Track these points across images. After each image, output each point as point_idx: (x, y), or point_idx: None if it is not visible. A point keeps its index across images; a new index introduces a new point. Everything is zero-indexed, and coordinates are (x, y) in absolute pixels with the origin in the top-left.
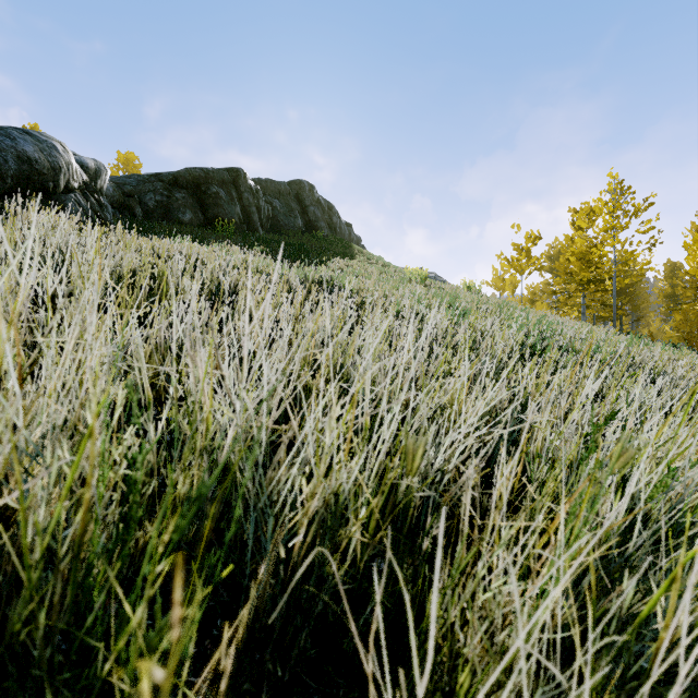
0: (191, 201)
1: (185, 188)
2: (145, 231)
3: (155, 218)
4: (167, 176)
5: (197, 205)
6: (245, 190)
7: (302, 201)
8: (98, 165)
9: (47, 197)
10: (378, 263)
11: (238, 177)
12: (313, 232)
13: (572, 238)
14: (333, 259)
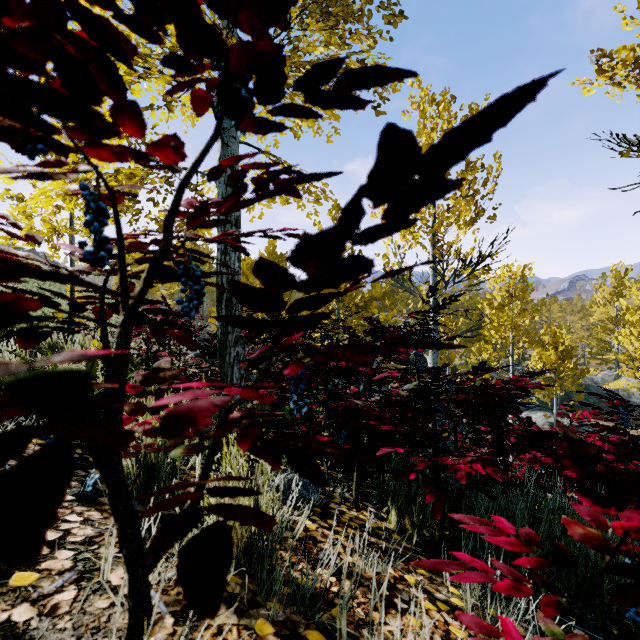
0: None
1: None
2: None
3: None
4: None
5: None
6: None
7: None
8: None
9: None
10: None
11: None
12: None
13: None
14: None
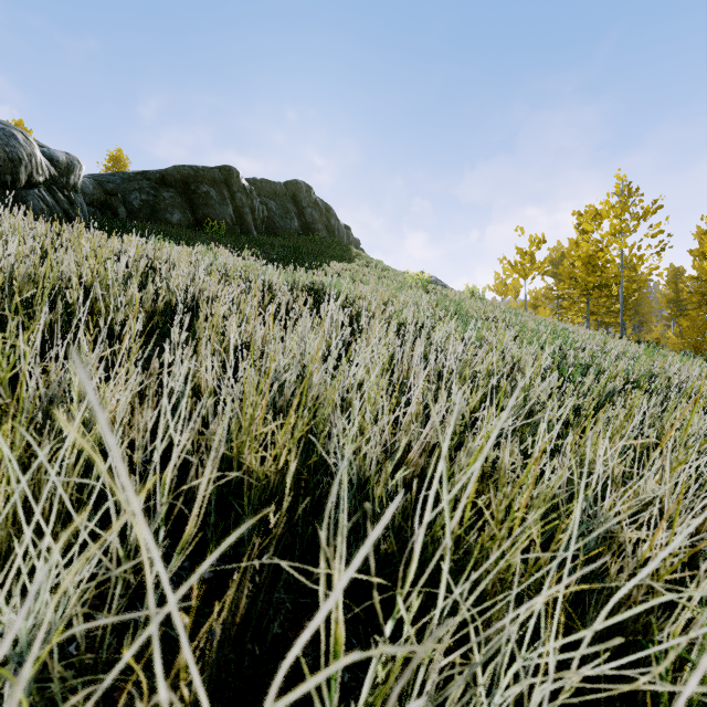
0: (180, 200)
1: (174, 186)
2: (122, 232)
3: (140, 218)
4: (154, 174)
5: (187, 205)
6: (238, 190)
7: (299, 202)
8: (71, 159)
9: (4, 192)
10: (378, 267)
11: (230, 176)
12: (310, 235)
13: (576, 242)
14: (330, 262)
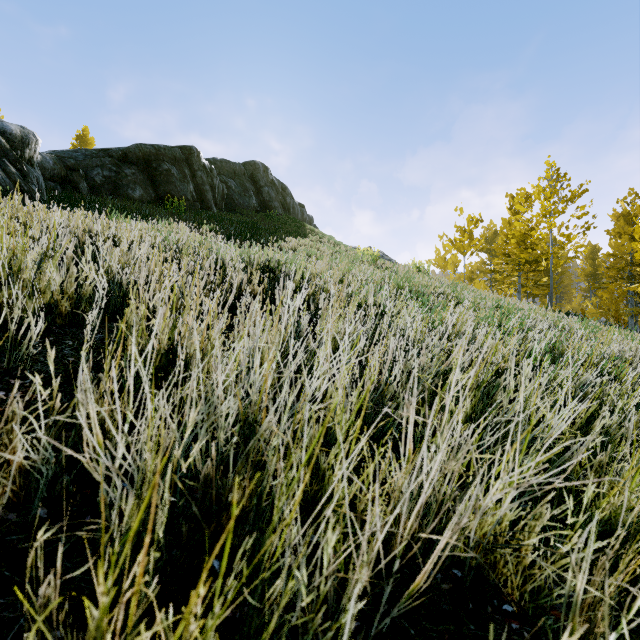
0: (141, 177)
1: (136, 164)
2: (78, 206)
3: (102, 194)
4: (116, 151)
5: (148, 182)
6: (199, 168)
7: (257, 181)
8: (26, 132)
9: None
10: (330, 242)
11: (191, 155)
12: (267, 212)
13: (509, 221)
14: (285, 237)
